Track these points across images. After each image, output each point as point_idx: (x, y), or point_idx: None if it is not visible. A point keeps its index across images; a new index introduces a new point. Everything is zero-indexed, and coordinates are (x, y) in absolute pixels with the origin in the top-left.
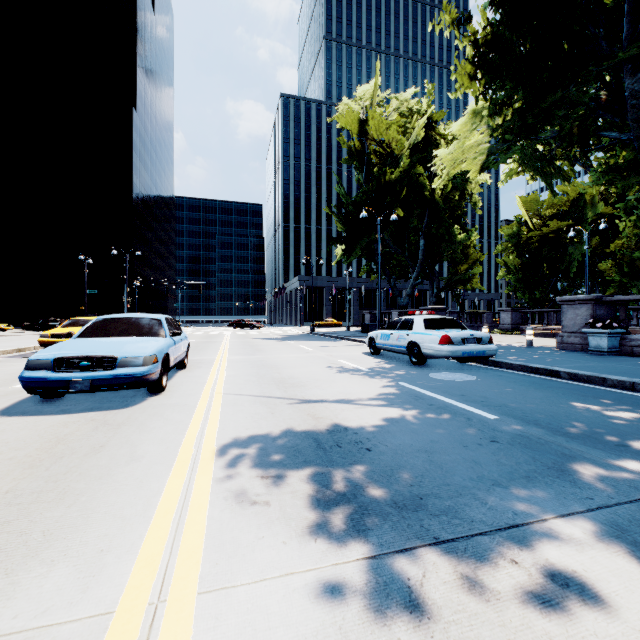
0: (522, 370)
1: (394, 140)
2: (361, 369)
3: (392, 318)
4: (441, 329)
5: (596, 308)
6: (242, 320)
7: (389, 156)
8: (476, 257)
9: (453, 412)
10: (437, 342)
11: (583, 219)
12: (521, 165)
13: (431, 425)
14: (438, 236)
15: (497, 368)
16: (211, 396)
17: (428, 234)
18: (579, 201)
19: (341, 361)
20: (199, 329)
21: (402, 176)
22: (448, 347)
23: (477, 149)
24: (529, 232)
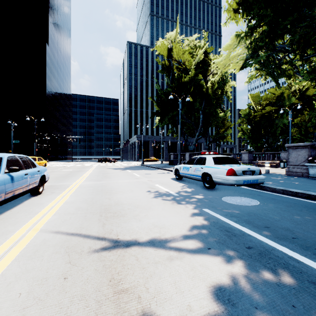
0: (283, 193)
1: (187, 60)
2: (171, 193)
3: (185, 157)
4: (225, 164)
5: (311, 151)
6: (105, 158)
7: (184, 69)
8: (229, 125)
9: (284, 265)
10: (225, 173)
11: (283, 106)
12: (259, 71)
13: (284, 313)
14: (210, 113)
15: (264, 191)
16: (22, 236)
17: (204, 112)
18: (281, 96)
19: (157, 186)
20: (81, 163)
21: (191, 79)
22: (233, 177)
23: (237, 58)
24: (254, 113)
